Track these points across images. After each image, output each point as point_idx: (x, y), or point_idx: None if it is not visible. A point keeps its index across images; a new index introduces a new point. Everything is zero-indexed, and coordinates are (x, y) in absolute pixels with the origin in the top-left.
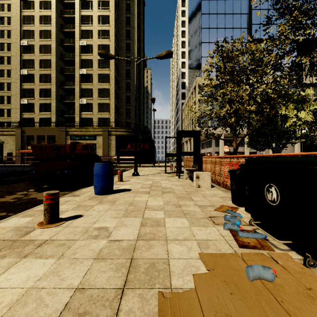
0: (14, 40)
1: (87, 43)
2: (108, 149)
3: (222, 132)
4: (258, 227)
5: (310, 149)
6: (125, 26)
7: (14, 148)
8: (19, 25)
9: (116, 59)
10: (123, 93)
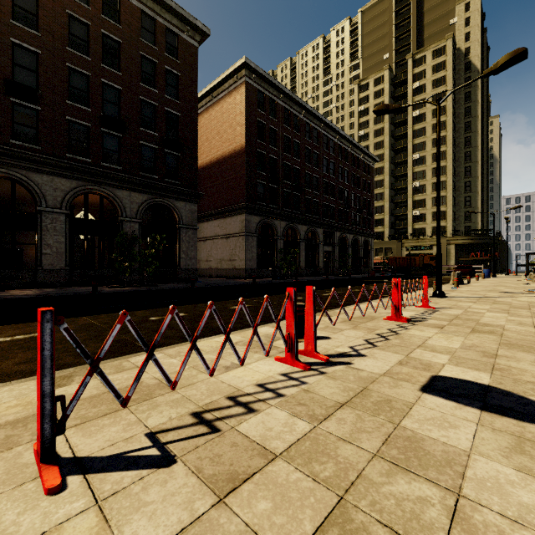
0: None
1: (420, 156)
2: (446, 258)
3: None
4: None
5: None
6: (463, 118)
7: None
8: None
9: (453, 161)
10: (461, 194)
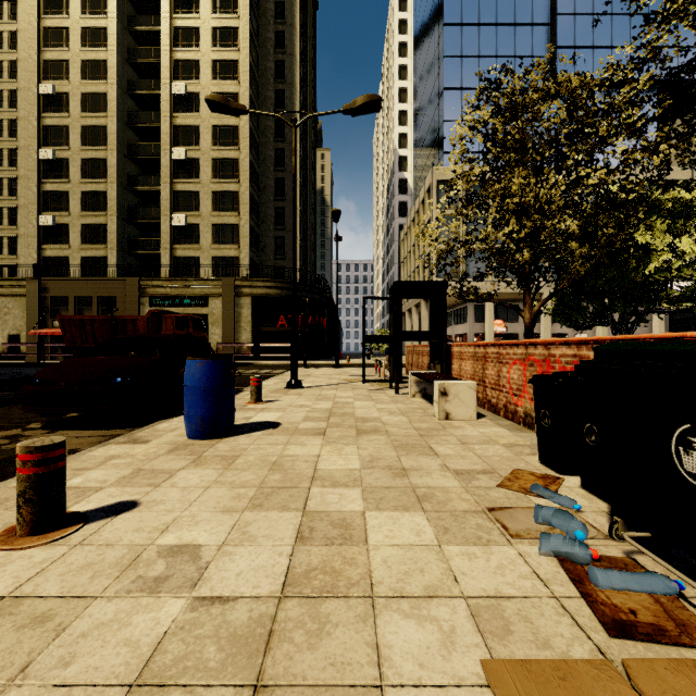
0: (25, 83)
1: (188, 90)
2: (234, 327)
3: (490, 290)
4: (638, 544)
5: (684, 328)
6: (272, 51)
7: (24, 326)
8: (35, 48)
9: (253, 125)
10: (269, 202)
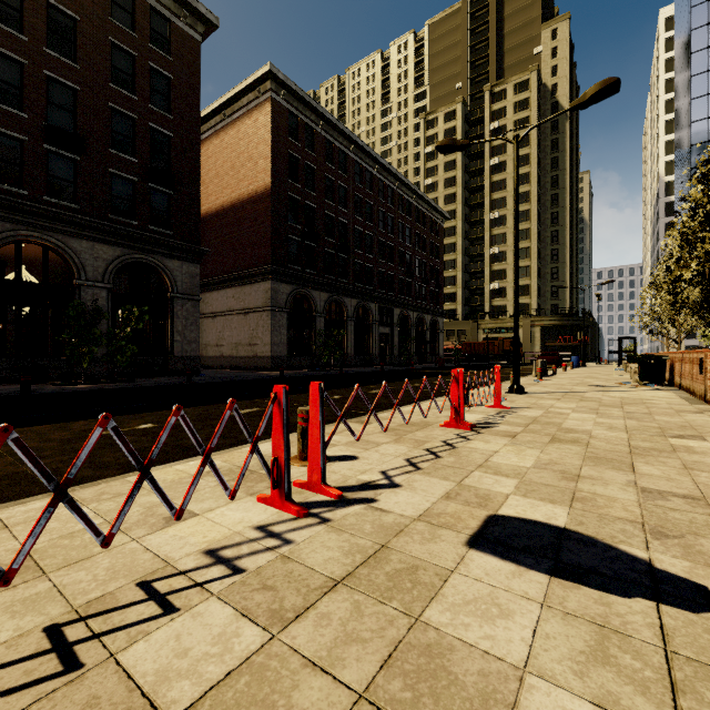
0: None
1: (499, 215)
2: (530, 343)
3: None
4: None
5: None
6: (549, 171)
7: None
8: None
9: (538, 224)
10: (547, 265)
